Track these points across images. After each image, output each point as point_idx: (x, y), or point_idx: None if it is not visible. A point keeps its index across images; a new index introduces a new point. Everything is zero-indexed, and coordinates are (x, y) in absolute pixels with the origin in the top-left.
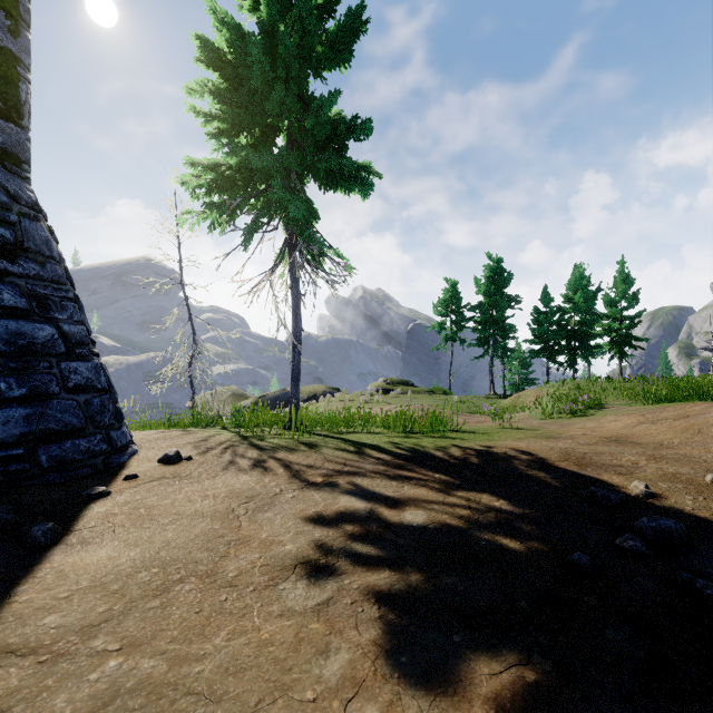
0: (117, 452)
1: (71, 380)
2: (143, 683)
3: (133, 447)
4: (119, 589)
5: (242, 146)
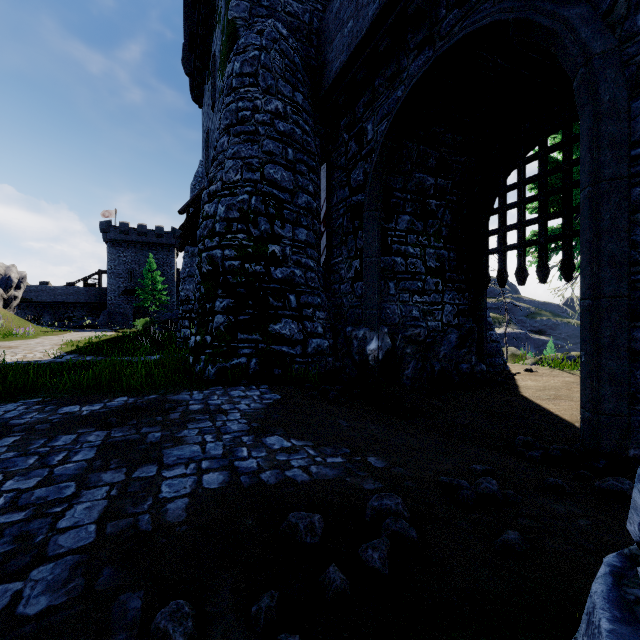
0: (505, 366)
1: (491, 338)
2: (562, 394)
3: (508, 365)
4: (543, 387)
5: (558, 230)
